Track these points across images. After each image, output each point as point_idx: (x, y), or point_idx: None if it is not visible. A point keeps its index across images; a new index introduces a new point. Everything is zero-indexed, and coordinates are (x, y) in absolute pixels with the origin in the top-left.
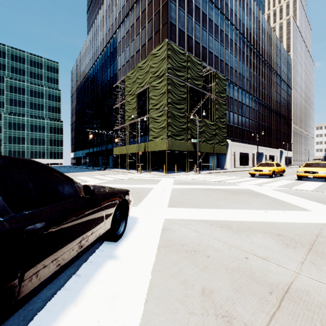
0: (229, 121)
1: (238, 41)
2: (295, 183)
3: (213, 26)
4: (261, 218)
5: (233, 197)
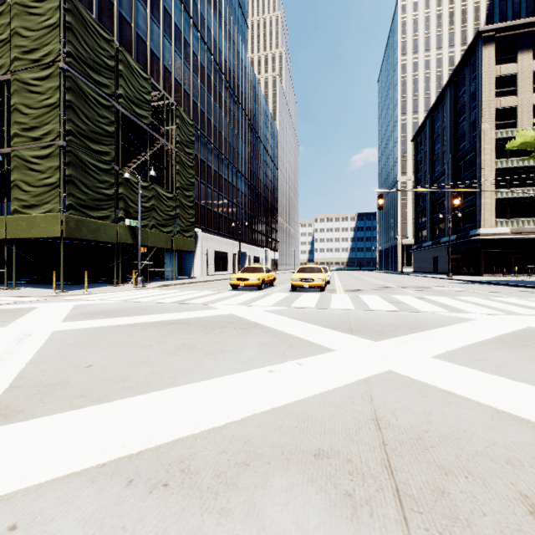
0: (200, 199)
1: (212, 73)
2: (291, 297)
3: (173, 26)
4: (268, 398)
5: (205, 339)
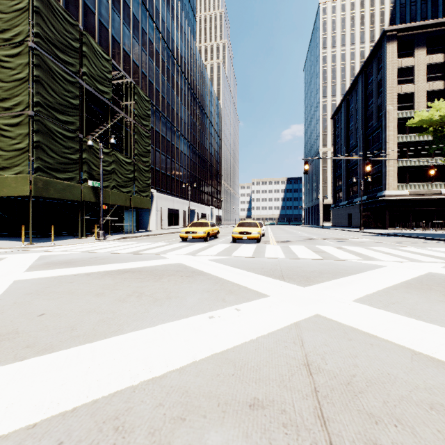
0: (155, 164)
1: (166, 58)
2: (232, 248)
3: (131, 16)
4: (207, 344)
5: (154, 286)
